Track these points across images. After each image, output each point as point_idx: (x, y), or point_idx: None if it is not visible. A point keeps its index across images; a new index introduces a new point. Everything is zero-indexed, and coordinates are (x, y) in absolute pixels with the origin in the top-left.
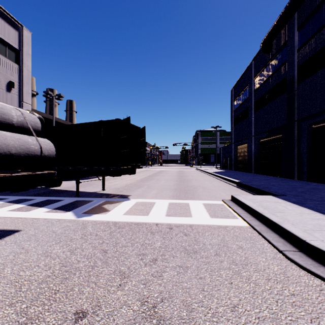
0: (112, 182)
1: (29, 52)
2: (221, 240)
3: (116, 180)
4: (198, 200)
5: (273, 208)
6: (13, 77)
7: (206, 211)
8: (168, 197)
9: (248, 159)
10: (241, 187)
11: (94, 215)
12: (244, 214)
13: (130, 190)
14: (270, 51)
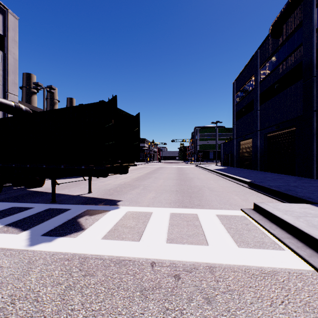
0: (104, 180)
1: (15, 38)
2: None
3: (109, 179)
4: (209, 210)
5: None
6: None
7: (226, 231)
8: (168, 204)
9: (252, 156)
10: (256, 189)
11: (58, 239)
12: (290, 240)
13: (122, 193)
14: (281, 35)
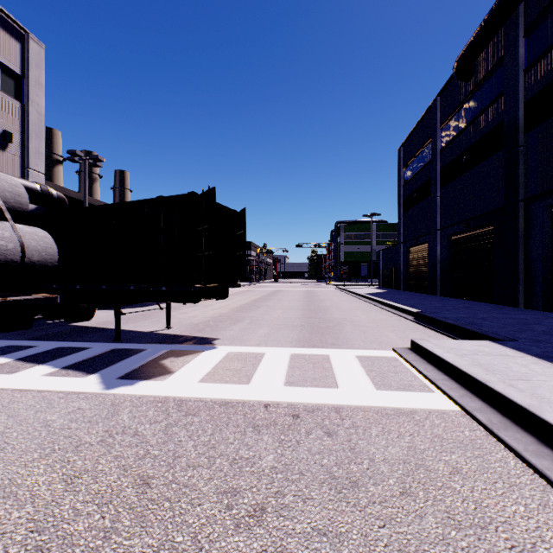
0: (187, 311)
1: (40, 79)
2: (409, 450)
3: (194, 308)
4: (347, 350)
5: (503, 370)
6: (12, 125)
7: (365, 374)
8: (289, 343)
9: (429, 271)
10: (424, 322)
11: (141, 383)
12: (444, 382)
13: (219, 328)
14: (472, 76)
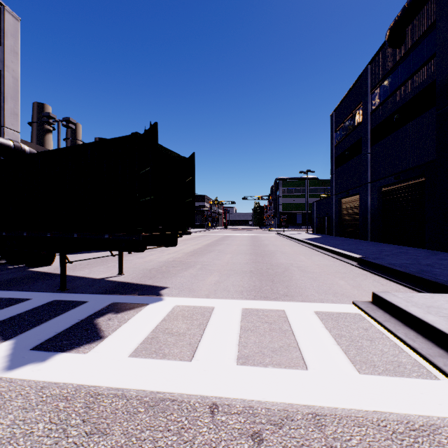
0: (144, 256)
1: (15, 48)
2: None
3: (151, 253)
4: (303, 303)
5: None
6: None
7: (334, 342)
8: (239, 293)
9: (360, 219)
10: (370, 269)
11: (57, 357)
12: (445, 361)
13: (170, 275)
14: (403, 43)
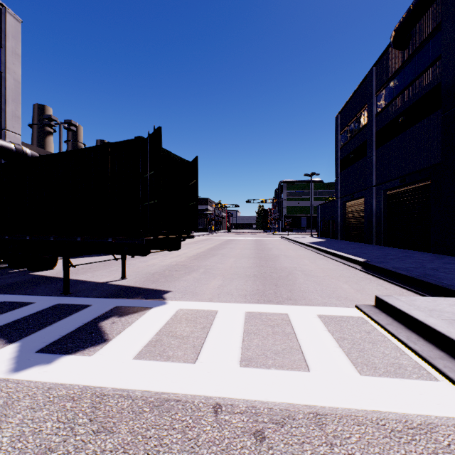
0: (147, 260)
1: (16, 50)
2: None
3: (154, 257)
4: (306, 306)
5: None
6: None
7: (336, 344)
8: (242, 297)
9: (365, 223)
10: (375, 273)
11: (62, 359)
12: (445, 363)
13: (173, 278)
14: (408, 45)
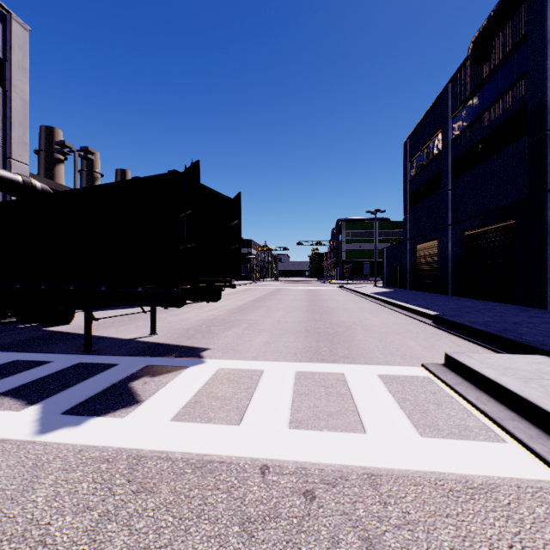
0: (180, 313)
1: (24, 63)
2: None
3: (188, 310)
4: (365, 365)
5: None
6: None
7: (397, 405)
8: (292, 355)
9: (438, 269)
10: (447, 328)
11: (92, 421)
12: (515, 424)
13: (211, 335)
14: (489, 58)
